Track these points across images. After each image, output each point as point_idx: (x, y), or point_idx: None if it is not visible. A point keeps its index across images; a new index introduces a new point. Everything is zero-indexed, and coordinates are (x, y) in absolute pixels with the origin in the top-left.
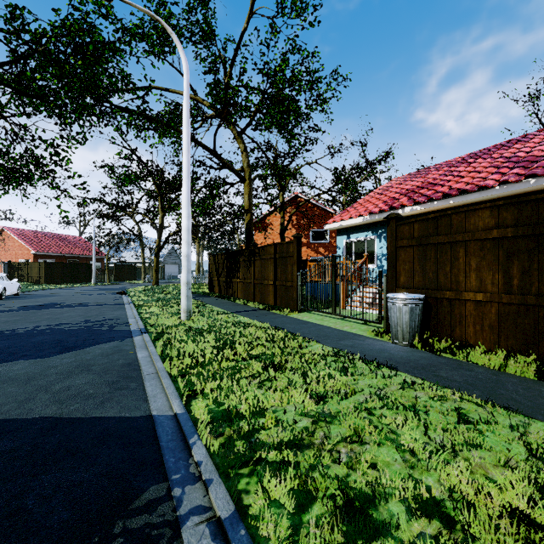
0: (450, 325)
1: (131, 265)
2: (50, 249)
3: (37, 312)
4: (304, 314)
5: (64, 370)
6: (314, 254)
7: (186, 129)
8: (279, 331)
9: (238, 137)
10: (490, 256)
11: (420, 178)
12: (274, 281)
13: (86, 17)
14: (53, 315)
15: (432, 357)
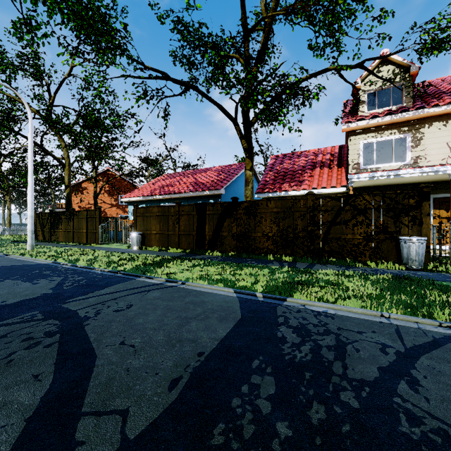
0: (150, 242)
1: None
2: None
3: None
4: (103, 245)
5: None
6: (123, 213)
7: (31, 149)
8: (87, 249)
9: (60, 137)
10: (157, 220)
11: (171, 179)
12: (86, 230)
13: None
14: None
15: (139, 250)
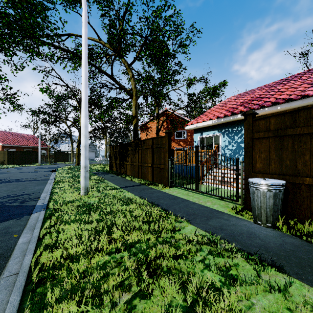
0: (310, 208)
1: (65, 152)
2: (12, 142)
3: None
4: (173, 189)
5: None
6: (177, 146)
7: (84, 49)
8: (154, 209)
9: (128, 67)
10: None
11: (249, 95)
12: (151, 164)
13: None
14: None
15: (305, 245)
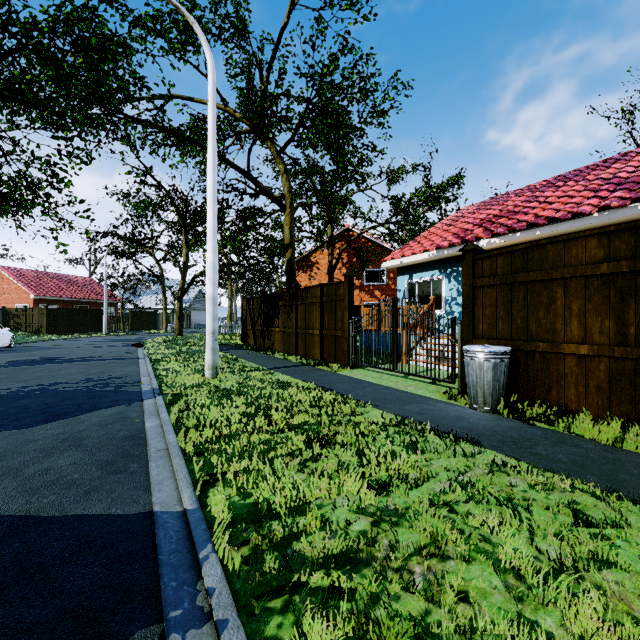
0: (545, 385)
1: (150, 312)
2: (53, 292)
3: (29, 368)
4: (358, 370)
5: (46, 445)
6: (369, 298)
7: (212, 142)
8: (326, 392)
9: (277, 156)
10: (598, 297)
11: (497, 205)
12: (320, 331)
13: (86, 2)
14: (47, 372)
15: (523, 427)
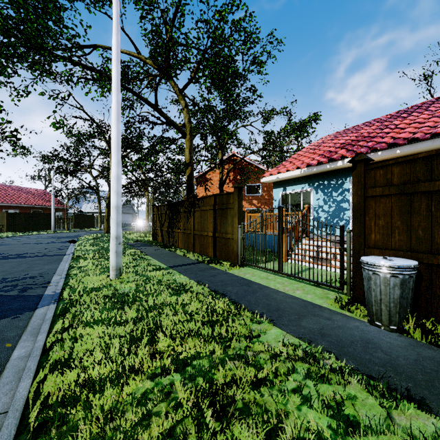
0: None
1: (89, 215)
2: (14, 200)
3: None
4: (246, 269)
5: None
6: (249, 205)
7: (115, 66)
8: (219, 302)
9: (179, 93)
10: None
11: (352, 133)
12: (213, 233)
13: None
14: None
15: None
